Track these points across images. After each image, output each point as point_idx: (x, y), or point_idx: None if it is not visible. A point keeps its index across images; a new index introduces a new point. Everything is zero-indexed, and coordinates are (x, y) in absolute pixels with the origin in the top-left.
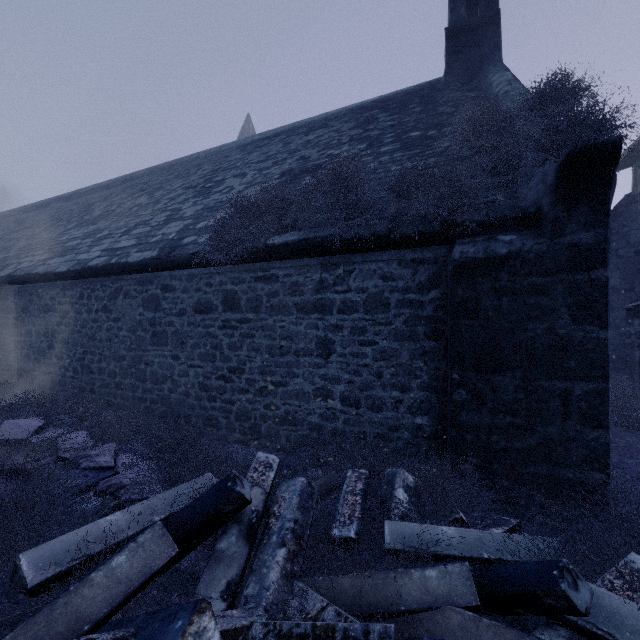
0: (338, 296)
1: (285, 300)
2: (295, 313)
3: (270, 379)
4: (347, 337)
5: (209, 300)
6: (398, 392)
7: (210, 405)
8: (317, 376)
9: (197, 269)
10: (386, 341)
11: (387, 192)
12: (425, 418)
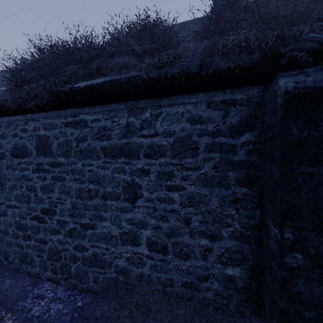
0: (145, 140)
1: (93, 144)
2: (102, 157)
3: (79, 221)
4: (154, 182)
5: (24, 145)
6: (207, 240)
7: (25, 243)
8: (124, 220)
9: (15, 116)
10: (194, 186)
11: (194, 35)
12: (237, 269)
